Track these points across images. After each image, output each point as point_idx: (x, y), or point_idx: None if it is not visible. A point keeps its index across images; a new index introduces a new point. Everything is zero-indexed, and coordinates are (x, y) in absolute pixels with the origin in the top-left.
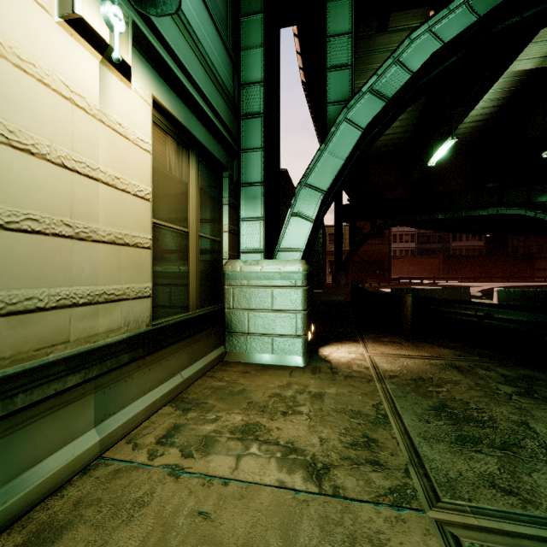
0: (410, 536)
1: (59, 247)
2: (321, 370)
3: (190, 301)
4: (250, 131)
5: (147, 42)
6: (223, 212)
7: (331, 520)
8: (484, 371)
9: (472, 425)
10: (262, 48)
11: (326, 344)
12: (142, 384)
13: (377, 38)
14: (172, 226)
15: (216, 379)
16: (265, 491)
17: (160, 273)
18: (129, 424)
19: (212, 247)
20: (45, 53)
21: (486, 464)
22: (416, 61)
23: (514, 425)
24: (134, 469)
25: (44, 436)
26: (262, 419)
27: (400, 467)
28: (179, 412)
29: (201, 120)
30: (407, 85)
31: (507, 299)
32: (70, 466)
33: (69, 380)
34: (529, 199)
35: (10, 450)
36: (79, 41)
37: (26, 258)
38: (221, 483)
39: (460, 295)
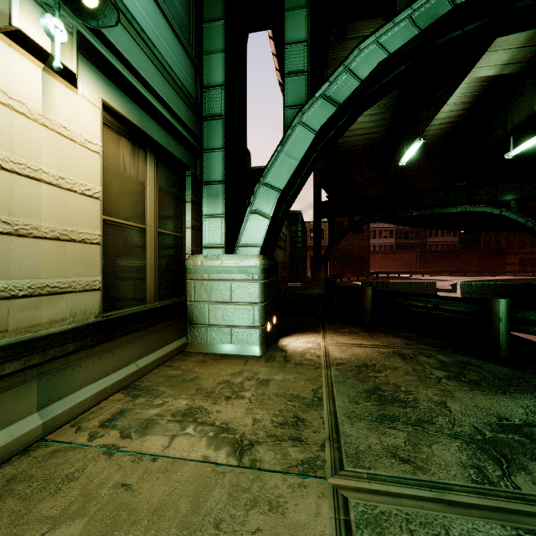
0: (306, 499)
1: None
2: (275, 359)
3: (147, 294)
4: (212, 132)
5: (94, 50)
6: (186, 209)
7: (240, 487)
8: (425, 358)
9: (396, 405)
10: (223, 53)
11: (288, 335)
12: (91, 372)
13: (347, 42)
14: (126, 223)
15: (173, 368)
16: (189, 465)
17: (113, 267)
18: (75, 409)
19: (173, 242)
20: None
21: (396, 438)
22: (365, 70)
23: (434, 404)
24: (72, 449)
25: None
26: (206, 403)
27: (318, 443)
28: (129, 398)
29: (158, 121)
30: (357, 92)
31: (469, 292)
32: (8, 447)
33: (8, 367)
34: (495, 198)
35: None
36: (19, 51)
37: None
38: (151, 459)
39: (426, 288)
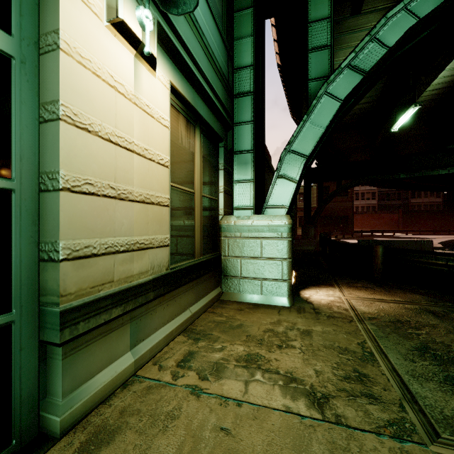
0: None
1: (107, 205)
2: (305, 310)
3: (195, 249)
4: (242, 107)
5: (167, 38)
6: (219, 176)
7: (338, 445)
8: None
9: None
10: (252, 37)
11: (306, 288)
12: (162, 316)
13: (345, 21)
14: (183, 188)
15: (217, 315)
16: (274, 414)
17: (174, 226)
18: (154, 349)
19: (211, 205)
20: (98, 51)
21: None
22: (392, 37)
23: None
24: (162, 387)
25: (96, 356)
26: (261, 350)
27: (394, 402)
28: (191, 341)
29: (204, 100)
30: (383, 59)
31: None
32: (114, 381)
33: (113, 312)
34: None
35: (74, 366)
36: (120, 40)
37: (85, 214)
38: (235, 404)
39: (423, 246)
